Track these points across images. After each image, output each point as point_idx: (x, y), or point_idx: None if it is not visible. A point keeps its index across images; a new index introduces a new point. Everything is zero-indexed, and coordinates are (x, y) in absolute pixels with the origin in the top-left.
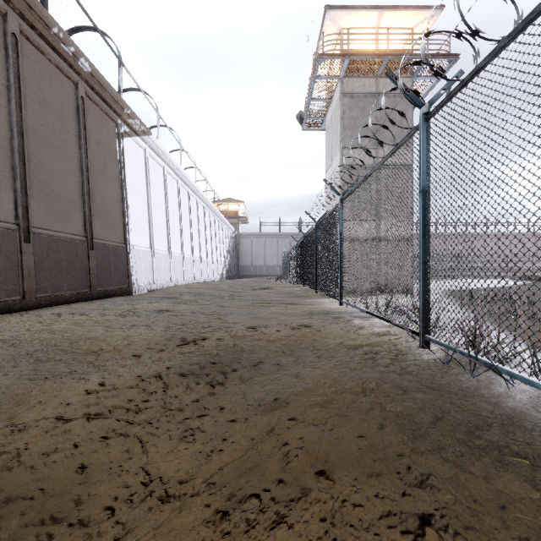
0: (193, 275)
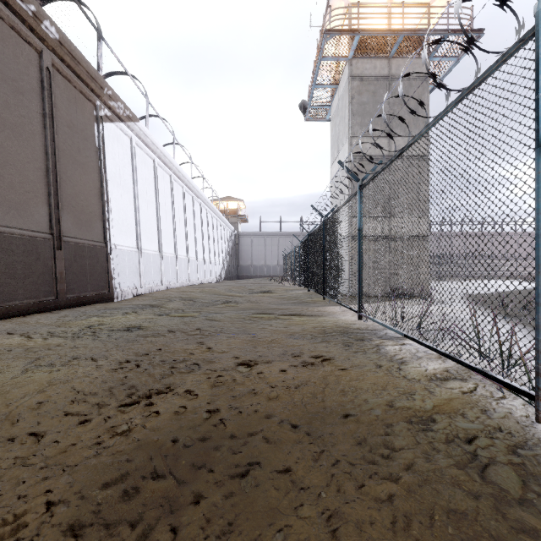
0: (189, 277)
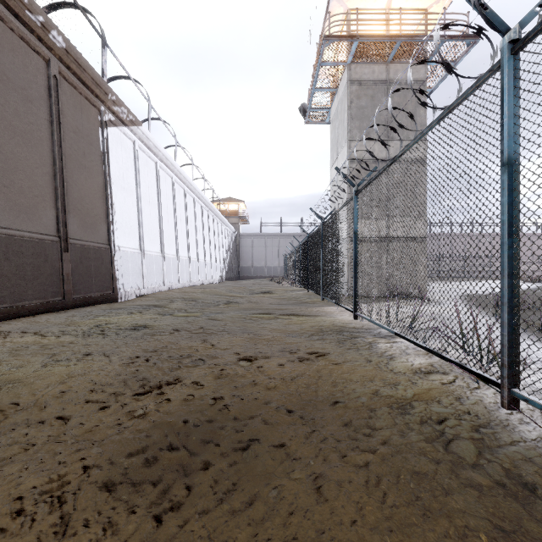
0: (190, 278)
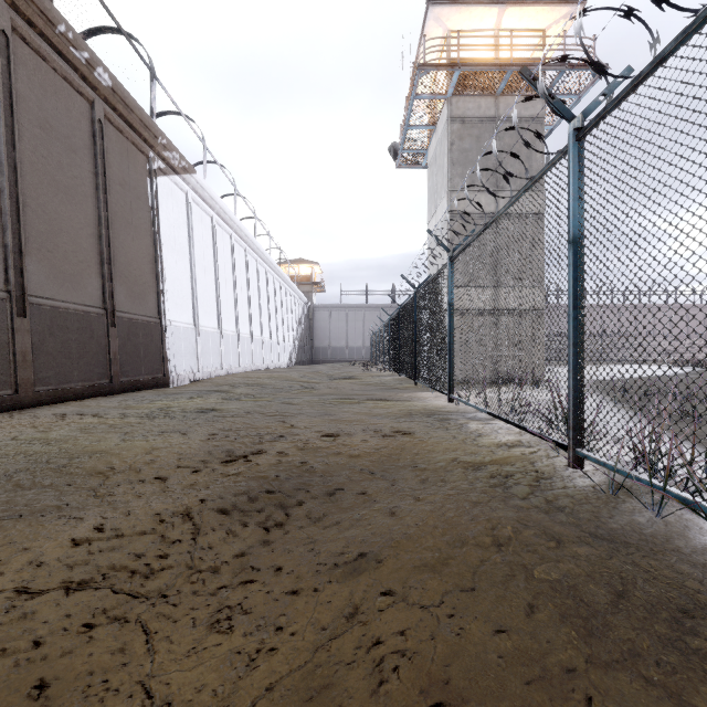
0: (252, 361)
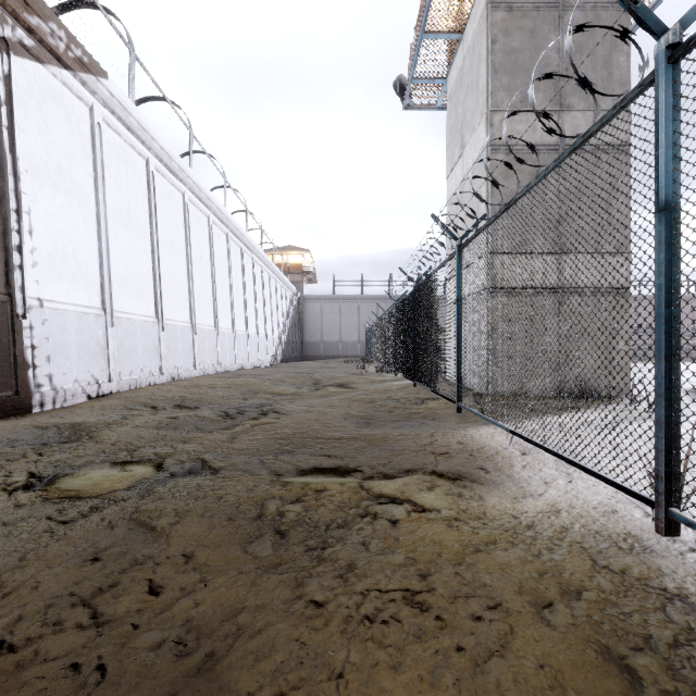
0: (218, 360)
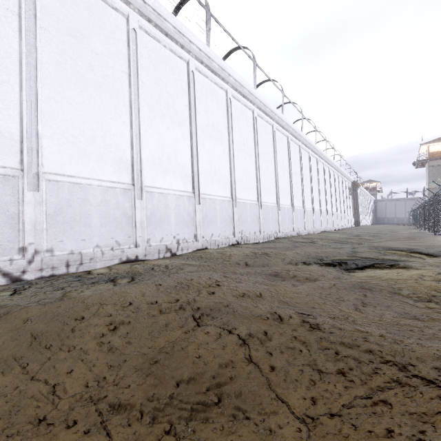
0: (365, 222)
